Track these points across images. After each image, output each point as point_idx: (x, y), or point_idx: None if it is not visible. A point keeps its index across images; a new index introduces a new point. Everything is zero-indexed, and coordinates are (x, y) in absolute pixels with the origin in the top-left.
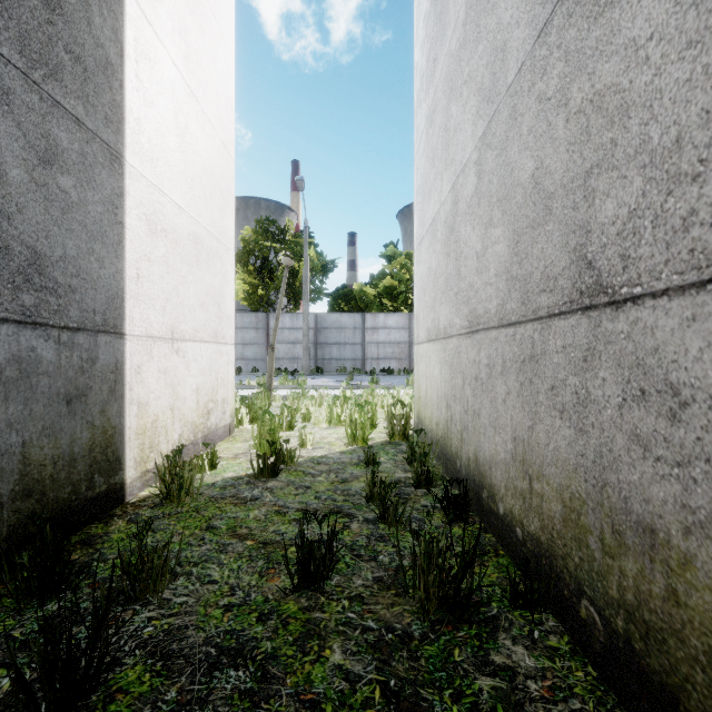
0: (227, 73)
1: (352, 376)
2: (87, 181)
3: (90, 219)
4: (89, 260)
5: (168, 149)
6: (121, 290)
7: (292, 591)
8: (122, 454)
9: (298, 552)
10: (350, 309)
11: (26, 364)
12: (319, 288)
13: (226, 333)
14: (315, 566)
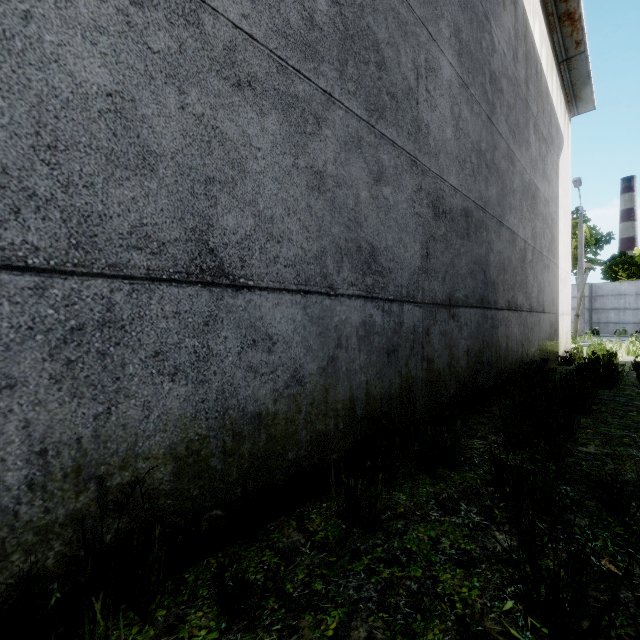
0: (569, 200)
1: (635, 337)
2: (556, 277)
3: (556, 286)
4: (556, 296)
5: (562, 253)
6: (558, 302)
7: (633, 370)
8: (558, 347)
9: (635, 363)
10: (630, 275)
11: (553, 322)
12: (592, 260)
13: (569, 310)
14: (639, 367)
